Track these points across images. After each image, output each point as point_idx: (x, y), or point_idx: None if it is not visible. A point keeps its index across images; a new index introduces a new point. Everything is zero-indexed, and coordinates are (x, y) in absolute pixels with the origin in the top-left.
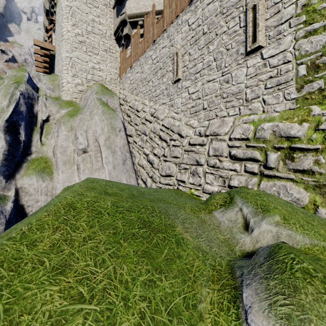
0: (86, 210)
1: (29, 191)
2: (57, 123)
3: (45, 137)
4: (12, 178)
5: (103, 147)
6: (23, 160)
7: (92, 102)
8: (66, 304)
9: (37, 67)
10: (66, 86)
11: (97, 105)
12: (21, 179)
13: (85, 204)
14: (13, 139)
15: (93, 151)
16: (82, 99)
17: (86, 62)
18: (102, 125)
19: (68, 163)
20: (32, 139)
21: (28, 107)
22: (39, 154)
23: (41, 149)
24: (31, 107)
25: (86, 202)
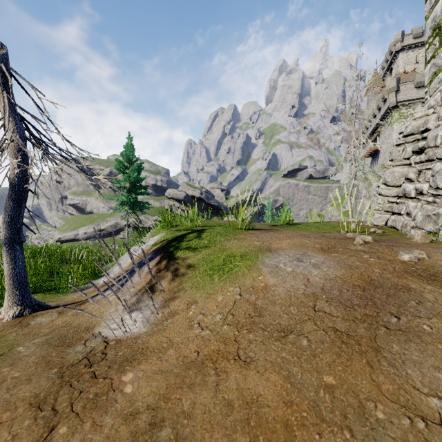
0: None
1: None
2: None
3: None
4: None
5: None
6: None
7: None
8: None
9: (363, 156)
10: None
11: None
12: None
13: None
14: None
15: None
16: None
17: None
18: None
19: None
20: None
21: None
22: None
23: None
24: None
25: None
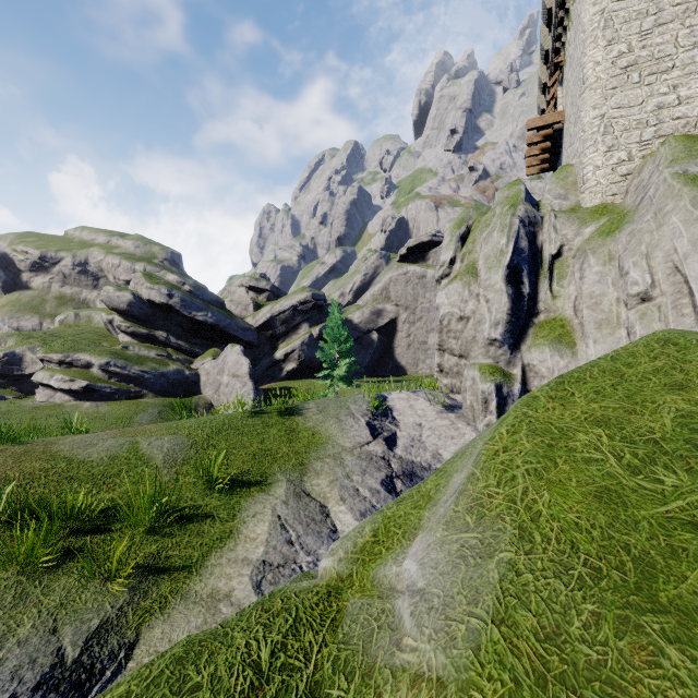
0: (697, 347)
1: (539, 372)
2: (578, 254)
3: (557, 284)
4: (517, 350)
5: (697, 282)
6: (527, 324)
7: (661, 187)
8: (696, 409)
9: (528, 168)
10: (592, 178)
11: (673, 191)
12: (527, 352)
13: (692, 341)
14: (515, 293)
15: (668, 295)
16: (629, 191)
17: (638, 105)
18: (693, 231)
19: (605, 325)
20: (538, 290)
21: (530, 239)
22: (550, 314)
23: (552, 305)
24: (533, 239)
25: (694, 340)
